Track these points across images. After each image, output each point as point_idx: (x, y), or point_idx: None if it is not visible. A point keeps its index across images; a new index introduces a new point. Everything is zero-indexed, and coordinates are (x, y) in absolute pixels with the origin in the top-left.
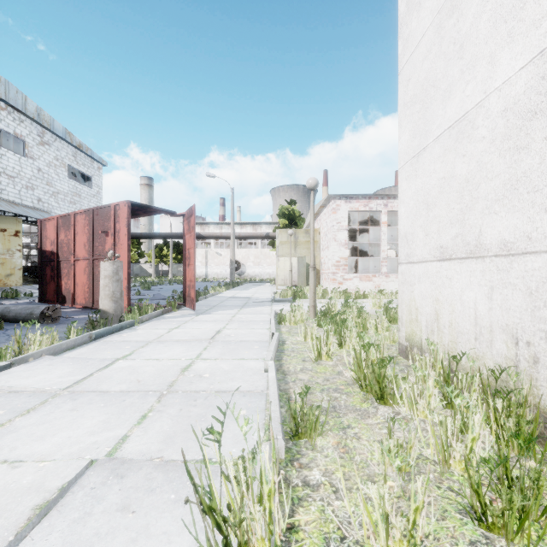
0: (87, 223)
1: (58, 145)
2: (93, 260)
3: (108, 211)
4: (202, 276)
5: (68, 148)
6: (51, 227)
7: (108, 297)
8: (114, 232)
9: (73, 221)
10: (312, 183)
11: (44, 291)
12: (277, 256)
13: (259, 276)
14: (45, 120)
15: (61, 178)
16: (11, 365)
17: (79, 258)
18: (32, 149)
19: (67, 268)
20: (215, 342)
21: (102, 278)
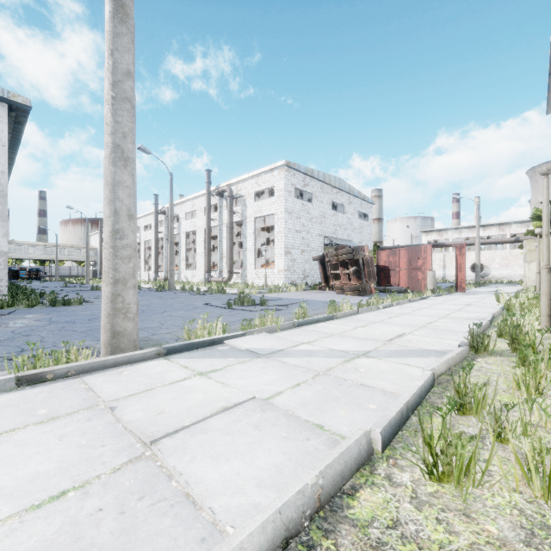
0: (406, 253)
1: (354, 201)
2: (410, 270)
3: (419, 248)
4: (440, 278)
5: (358, 201)
6: (384, 255)
7: (431, 284)
8: (423, 257)
9: (398, 253)
10: (537, 232)
11: (379, 283)
12: (524, 262)
13: (507, 278)
14: (351, 190)
15: (356, 220)
16: (429, 297)
17: (401, 269)
18: (346, 208)
19: (394, 273)
20: (484, 299)
21: (428, 277)
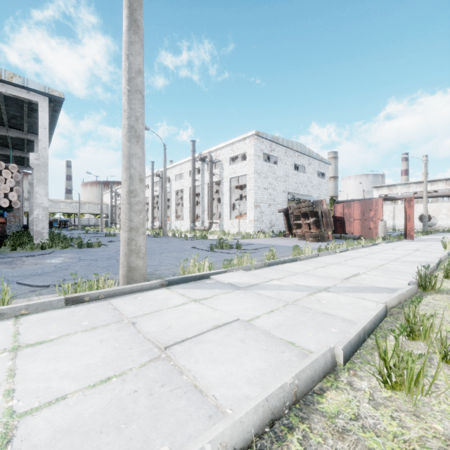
0: (360, 206)
1: (313, 163)
2: (363, 220)
3: (371, 202)
4: (390, 227)
5: (317, 162)
6: (339, 207)
7: (382, 233)
8: (375, 209)
9: (352, 205)
10: None
11: (335, 231)
12: None
13: None
14: (310, 153)
15: (314, 178)
16: (380, 243)
17: (355, 219)
18: (306, 168)
19: (348, 223)
20: (431, 245)
21: (380, 226)
